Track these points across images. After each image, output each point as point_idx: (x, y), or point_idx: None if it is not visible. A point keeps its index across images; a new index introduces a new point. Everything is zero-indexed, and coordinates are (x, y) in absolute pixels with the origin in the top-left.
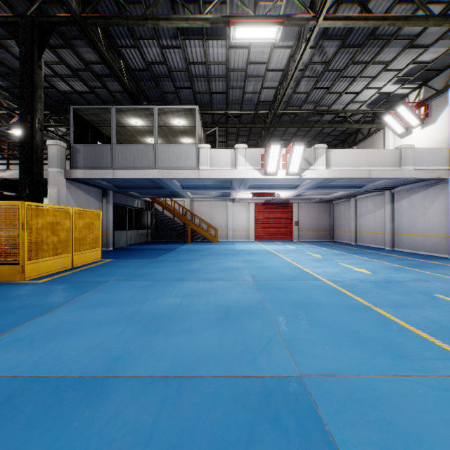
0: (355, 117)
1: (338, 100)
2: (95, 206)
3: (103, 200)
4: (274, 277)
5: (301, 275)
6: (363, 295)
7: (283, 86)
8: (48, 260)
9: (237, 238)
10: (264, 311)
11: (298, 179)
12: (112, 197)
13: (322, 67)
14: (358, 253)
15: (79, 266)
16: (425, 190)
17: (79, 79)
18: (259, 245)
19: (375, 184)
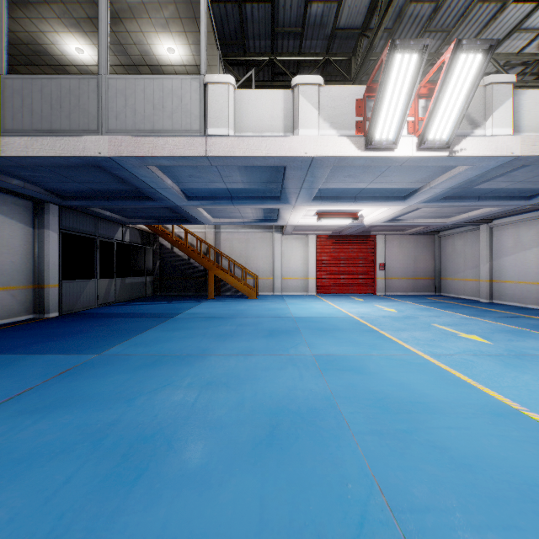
0: None
1: (491, 24)
2: (13, 232)
3: (36, 221)
4: None
5: None
6: None
7: None
8: None
9: (288, 291)
10: None
11: (439, 164)
12: (56, 216)
13: None
14: None
15: None
16: None
17: None
18: (327, 303)
19: None
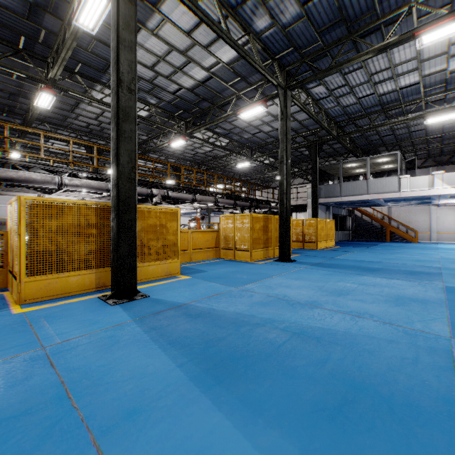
0: None
1: None
2: (323, 216)
3: (326, 212)
4: None
5: None
6: None
7: None
8: (321, 242)
9: (442, 240)
10: (436, 262)
11: None
12: (331, 210)
13: None
14: None
15: (329, 247)
16: None
17: None
18: None
19: None
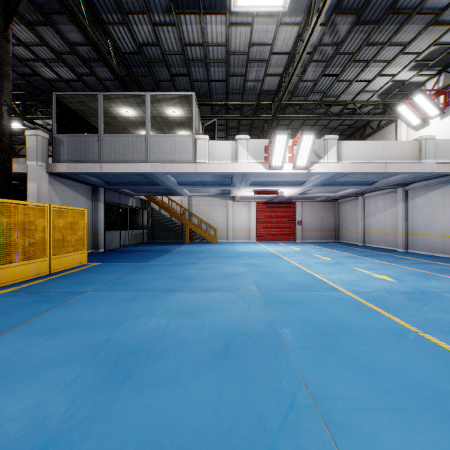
0: (364, 109)
1: (347, 89)
2: (84, 204)
3: (93, 197)
4: (283, 286)
5: (315, 283)
6: (399, 313)
7: (289, 72)
8: (18, 266)
9: (237, 239)
10: (277, 341)
11: (306, 174)
12: (103, 194)
13: (332, 50)
14: (371, 255)
15: (58, 272)
16: (444, 187)
17: (64, 65)
18: (261, 246)
19: (389, 180)
